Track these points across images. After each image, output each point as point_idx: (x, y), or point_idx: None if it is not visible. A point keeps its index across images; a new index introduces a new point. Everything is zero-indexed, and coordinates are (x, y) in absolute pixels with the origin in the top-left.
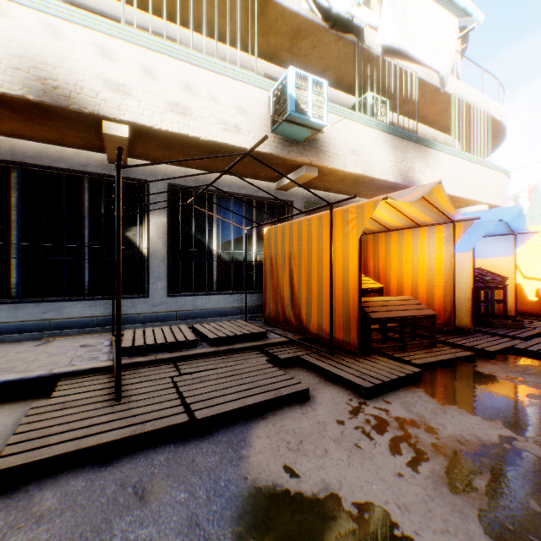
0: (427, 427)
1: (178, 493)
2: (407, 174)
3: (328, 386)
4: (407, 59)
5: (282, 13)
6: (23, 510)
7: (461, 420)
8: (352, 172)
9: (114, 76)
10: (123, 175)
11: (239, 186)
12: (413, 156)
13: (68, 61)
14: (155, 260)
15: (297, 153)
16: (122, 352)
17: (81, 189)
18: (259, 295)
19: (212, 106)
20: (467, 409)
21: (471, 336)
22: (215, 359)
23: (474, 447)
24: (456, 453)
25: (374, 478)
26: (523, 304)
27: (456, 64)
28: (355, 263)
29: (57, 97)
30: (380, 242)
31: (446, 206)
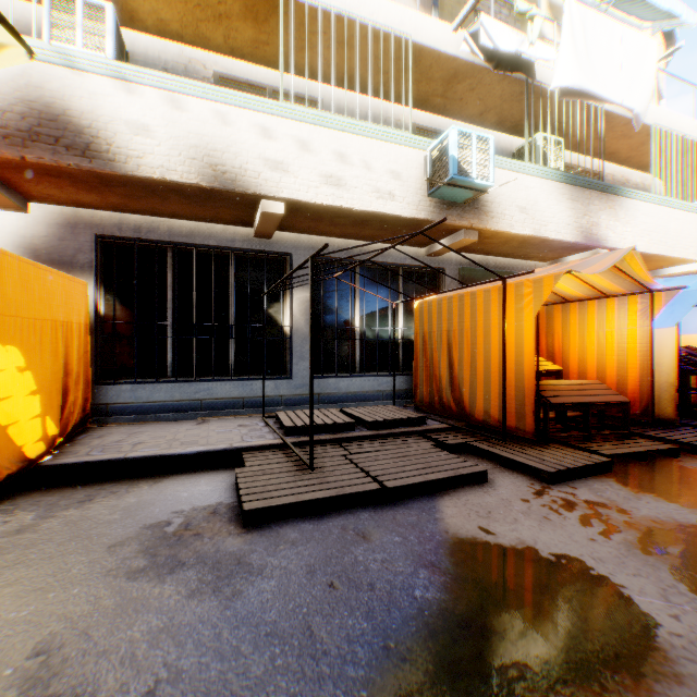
0: (618, 509)
1: (393, 537)
2: (589, 231)
3: (504, 472)
4: (591, 99)
5: (438, 59)
6: (277, 538)
7: (656, 506)
8: (519, 234)
9: (273, 154)
10: (267, 249)
11: (384, 254)
12: (598, 209)
13: (234, 145)
14: (297, 339)
15: (456, 216)
16: (286, 432)
17: (226, 266)
18: (406, 378)
19: (365, 173)
20: (664, 498)
21: (674, 429)
22: (378, 442)
23: (669, 526)
24: (649, 529)
25: (567, 540)
26: None
27: (658, 79)
28: (531, 342)
29: (225, 181)
30: (555, 315)
31: (641, 275)
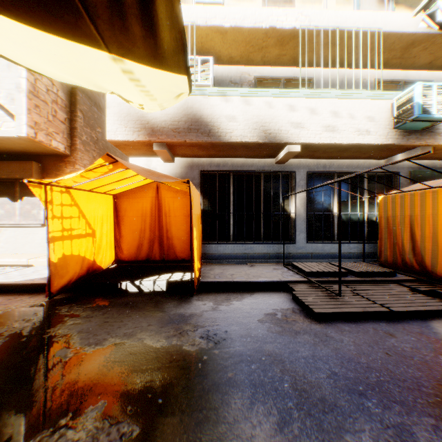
0: None
1: (409, 337)
2: None
3: None
4: None
5: (399, 37)
6: (338, 328)
7: None
8: None
9: (295, 119)
10: (282, 169)
11: (354, 166)
12: None
13: (275, 118)
14: (299, 220)
15: (414, 139)
16: (306, 274)
17: (259, 180)
18: (369, 245)
19: (350, 121)
20: None
21: None
22: (366, 285)
23: None
24: None
25: None
26: None
27: None
28: None
29: (270, 138)
30: None
31: None
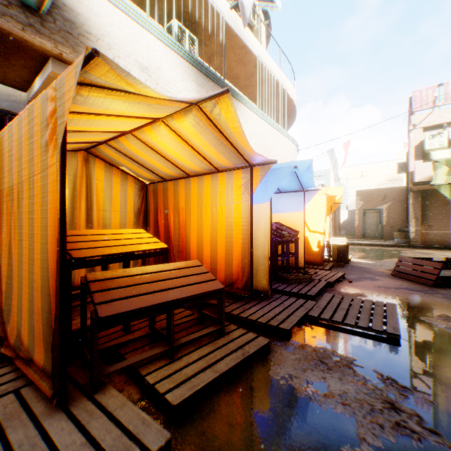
0: None
1: None
2: None
3: None
4: None
5: None
6: None
7: None
8: None
9: None
10: None
11: None
12: None
13: None
14: None
15: (27, 26)
16: None
17: None
18: None
19: None
20: None
21: (269, 300)
22: None
23: None
24: None
25: None
26: (310, 254)
27: (263, 47)
28: (56, 206)
29: None
30: (181, 190)
31: (240, 137)
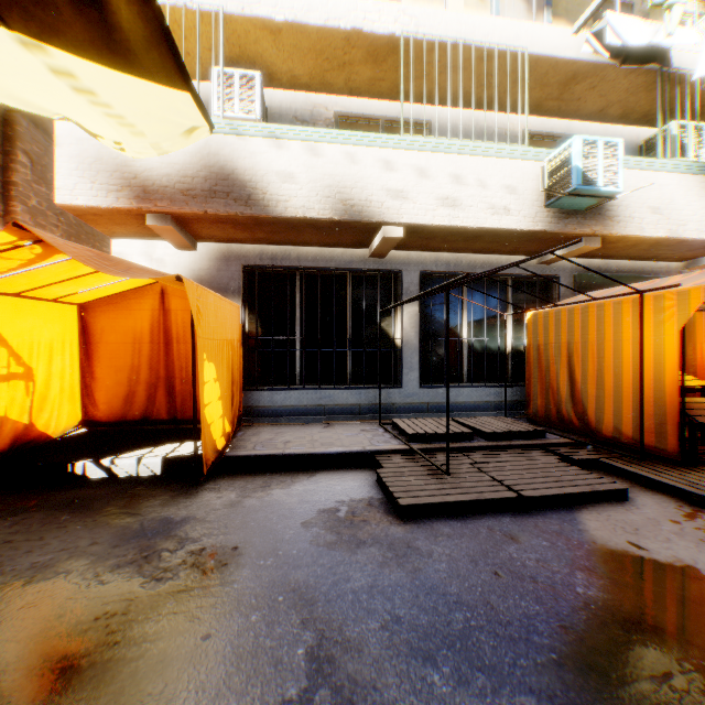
0: None
1: (540, 541)
2: None
3: (644, 492)
4: None
5: (555, 65)
6: (432, 530)
7: None
8: (650, 237)
9: (394, 184)
10: (380, 267)
11: (493, 265)
12: None
13: (361, 180)
14: (407, 350)
15: (576, 224)
16: (409, 439)
17: (344, 285)
18: (515, 389)
19: (480, 191)
20: None
21: None
22: (499, 453)
23: None
24: None
25: None
26: None
27: None
28: (672, 357)
29: (353, 214)
30: (695, 324)
31: None
